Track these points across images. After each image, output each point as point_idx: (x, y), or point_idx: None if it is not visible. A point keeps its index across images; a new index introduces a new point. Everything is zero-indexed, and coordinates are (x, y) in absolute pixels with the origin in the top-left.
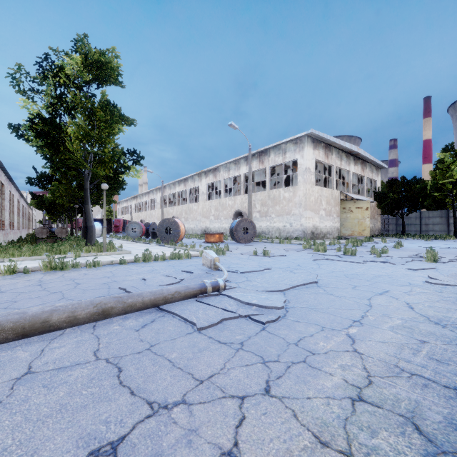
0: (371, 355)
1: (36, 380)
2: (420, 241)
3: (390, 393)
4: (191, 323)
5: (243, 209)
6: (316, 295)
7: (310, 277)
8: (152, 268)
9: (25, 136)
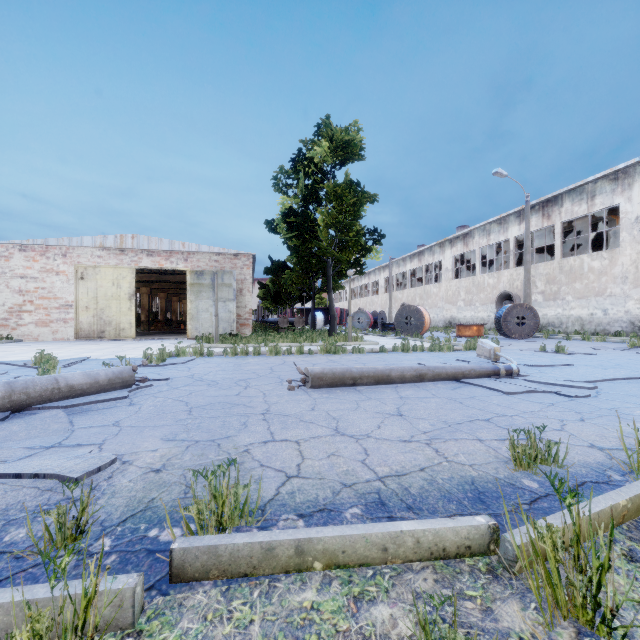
0: None
1: (411, 399)
2: None
3: None
4: (496, 391)
5: (514, 290)
6: None
7: (634, 373)
8: (417, 357)
9: (277, 230)
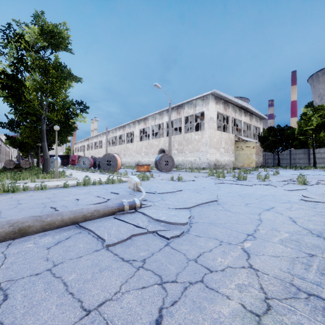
0: (266, 272)
1: None
2: (290, 170)
3: (292, 322)
4: (102, 240)
5: (165, 147)
6: (216, 212)
7: (211, 196)
8: (88, 190)
9: None
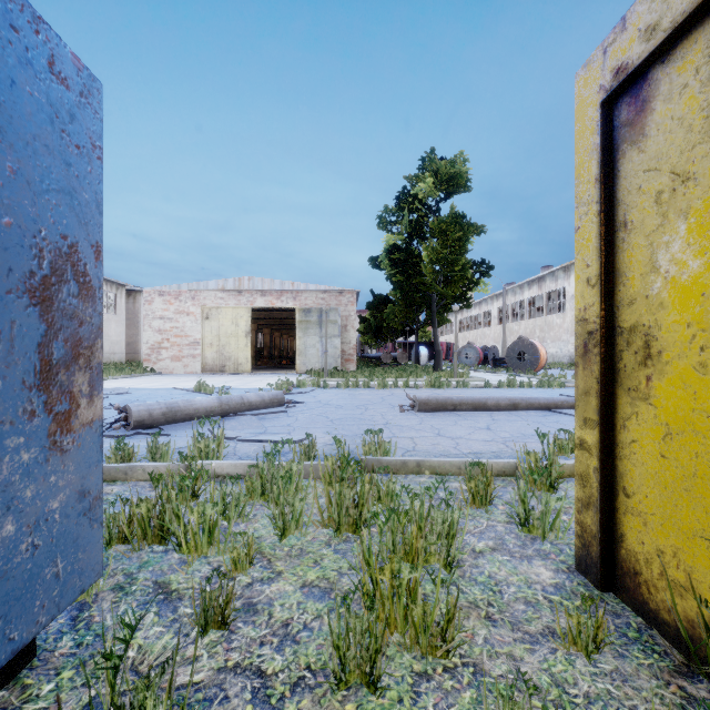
0: None
1: (501, 421)
2: None
3: None
4: None
5: None
6: None
7: None
8: (522, 392)
9: (381, 266)
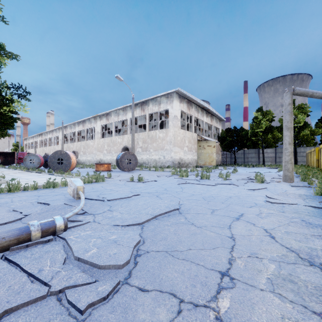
0: None
1: None
2: (245, 168)
3: None
4: None
5: (129, 145)
6: (177, 227)
7: (172, 203)
8: (10, 199)
9: None
